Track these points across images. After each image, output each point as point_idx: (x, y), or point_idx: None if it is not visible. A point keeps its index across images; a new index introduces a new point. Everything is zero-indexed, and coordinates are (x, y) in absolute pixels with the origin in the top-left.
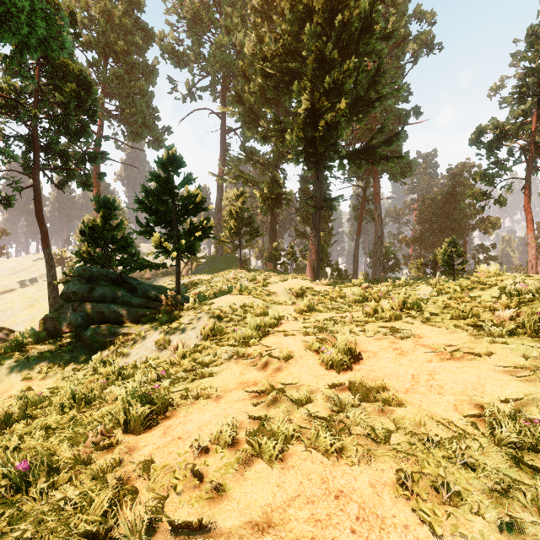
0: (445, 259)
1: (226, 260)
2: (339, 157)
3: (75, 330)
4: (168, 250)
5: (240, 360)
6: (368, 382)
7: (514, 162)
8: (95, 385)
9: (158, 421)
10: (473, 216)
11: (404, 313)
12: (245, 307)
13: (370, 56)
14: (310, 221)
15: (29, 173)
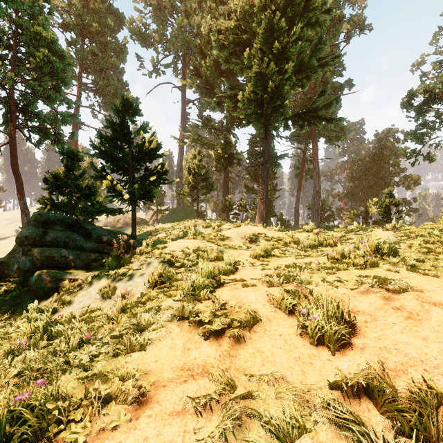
0: (382, 208)
1: (186, 211)
2: (285, 119)
3: (23, 275)
4: (121, 194)
5: (185, 324)
6: (391, 377)
7: (440, 123)
8: (13, 346)
9: None
10: (397, 174)
11: (379, 259)
12: (199, 252)
13: (314, 26)
14: (257, 178)
15: (6, 131)
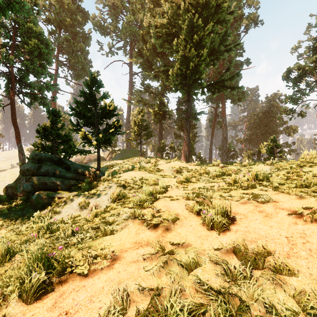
0: (268, 150)
1: (132, 151)
2: (202, 87)
3: (26, 195)
4: (91, 141)
5: (136, 221)
6: (248, 244)
7: (309, 90)
8: (28, 237)
9: (55, 285)
10: (281, 125)
11: (257, 183)
12: (142, 179)
13: (221, 23)
14: (183, 128)
15: (8, 96)
